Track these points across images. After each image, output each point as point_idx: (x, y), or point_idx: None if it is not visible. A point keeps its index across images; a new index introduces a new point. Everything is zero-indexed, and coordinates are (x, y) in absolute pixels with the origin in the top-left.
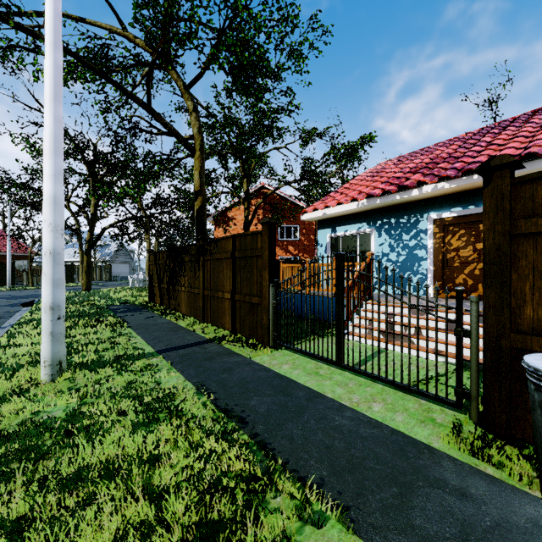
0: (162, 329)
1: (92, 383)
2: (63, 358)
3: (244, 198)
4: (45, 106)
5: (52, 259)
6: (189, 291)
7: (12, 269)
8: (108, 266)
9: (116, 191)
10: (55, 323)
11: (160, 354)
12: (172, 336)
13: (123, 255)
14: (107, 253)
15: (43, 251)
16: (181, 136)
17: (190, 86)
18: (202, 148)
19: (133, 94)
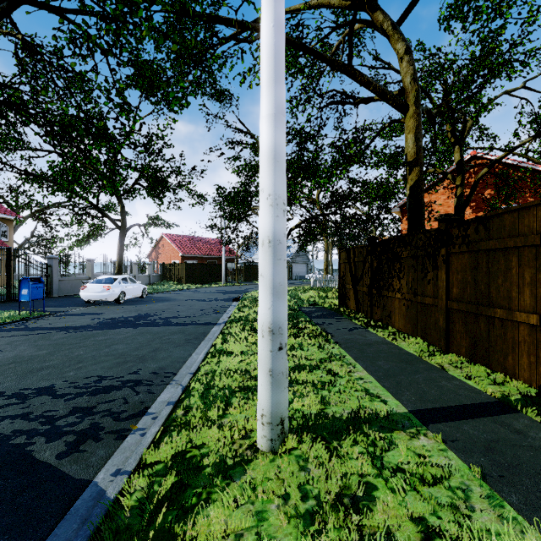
0: (383, 354)
1: (337, 487)
2: (284, 413)
3: (442, 177)
4: (262, 10)
5: (271, 251)
6: (409, 300)
7: (225, 269)
8: (290, 266)
9: (307, 185)
10: (275, 356)
11: (426, 426)
12: (412, 375)
13: (301, 256)
14: (289, 254)
15: (260, 240)
16: (389, 93)
17: (401, 22)
18: (418, 101)
19: (332, 58)
